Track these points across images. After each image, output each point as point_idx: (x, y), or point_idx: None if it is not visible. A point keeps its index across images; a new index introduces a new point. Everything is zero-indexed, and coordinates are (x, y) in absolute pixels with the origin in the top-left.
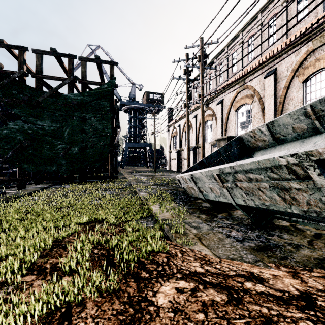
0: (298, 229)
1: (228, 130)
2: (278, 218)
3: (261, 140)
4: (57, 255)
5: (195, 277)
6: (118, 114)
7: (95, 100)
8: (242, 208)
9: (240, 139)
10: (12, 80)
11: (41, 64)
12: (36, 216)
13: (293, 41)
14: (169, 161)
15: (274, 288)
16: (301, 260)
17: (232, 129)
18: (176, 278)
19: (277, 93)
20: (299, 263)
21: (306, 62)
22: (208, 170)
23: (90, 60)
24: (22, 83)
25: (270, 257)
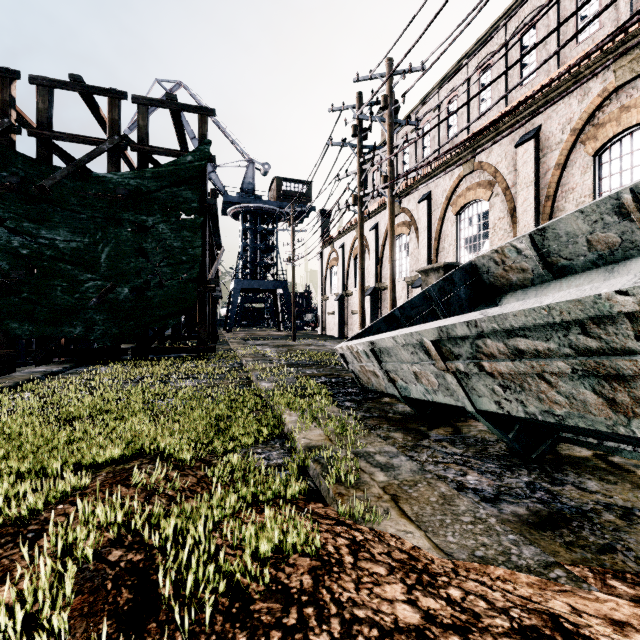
0: (615, 467)
1: (441, 253)
2: (568, 441)
3: (516, 269)
4: None
5: None
6: (217, 218)
7: (166, 188)
8: (490, 419)
9: (473, 269)
10: None
11: (50, 108)
12: (6, 442)
13: (597, 47)
14: (323, 317)
15: None
16: None
17: (450, 251)
18: None
19: (541, 178)
20: None
21: (602, 114)
22: (411, 331)
23: (157, 102)
24: (7, 148)
25: (573, 547)
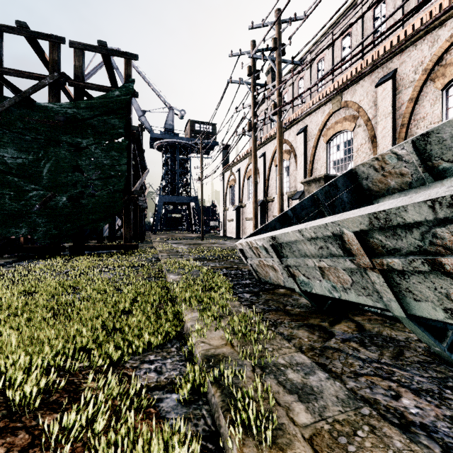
0: None
1: (314, 173)
2: None
3: (395, 174)
4: None
5: None
6: (140, 144)
7: (98, 116)
8: (421, 325)
9: (353, 176)
10: None
11: (0, 49)
12: None
13: None
14: (224, 223)
15: None
16: None
17: (322, 171)
18: None
19: (396, 110)
20: None
21: (449, 56)
22: (326, 222)
23: (90, 47)
24: None
25: None
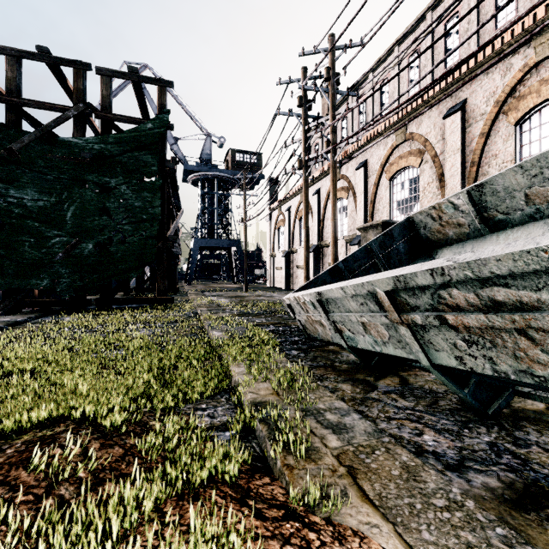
0: None
1: (376, 214)
2: (523, 395)
3: (453, 224)
4: None
5: None
6: (175, 182)
7: (128, 152)
8: (446, 373)
9: (410, 225)
10: None
11: (19, 77)
12: None
13: None
14: (272, 272)
15: None
16: None
17: (384, 212)
18: None
19: (466, 146)
20: None
21: (523, 87)
22: (362, 282)
23: (119, 74)
24: None
25: None
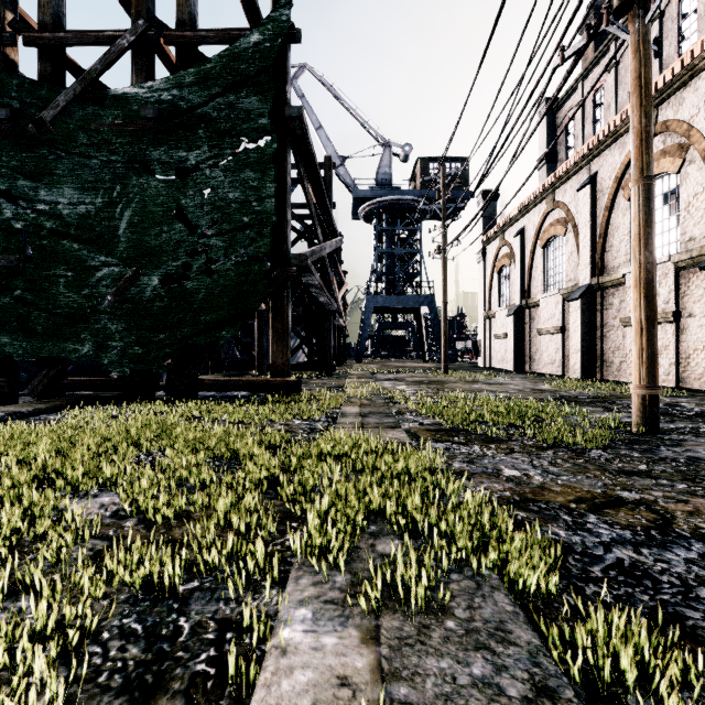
0: None
1: None
2: None
3: None
4: None
5: None
6: (313, 163)
7: (217, 98)
8: None
9: None
10: None
11: (59, 2)
12: None
13: None
14: (487, 343)
15: None
16: None
17: None
18: None
19: None
20: None
21: None
22: None
23: None
24: None
25: None
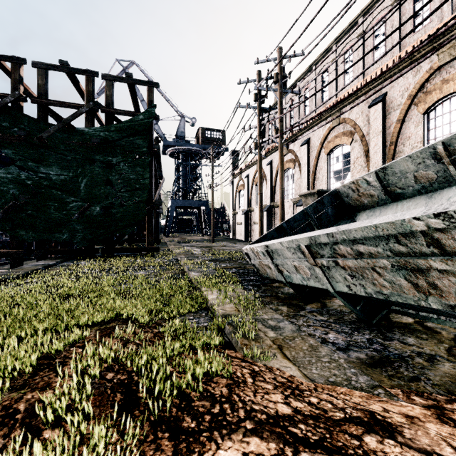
0: (428, 329)
1: (317, 182)
2: (397, 312)
3: (367, 195)
4: (42, 384)
5: (278, 428)
6: (160, 158)
7: (125, 138)
8: (345, 297)
9: (337, 194)
10: (3, 107)
11: (46, 83)
12: (27, 311)
13: (418, 47)
14: (234, 226)
15: (417, 447)
16: (441, 383)
17: (323, 180)
18: (245, 430)
19: (386, 129)
20: (439, 388)
21: (429, 85)
22: (292, 239)
23: (119, 79)
24: (17, 111)
25: (393, 378)
